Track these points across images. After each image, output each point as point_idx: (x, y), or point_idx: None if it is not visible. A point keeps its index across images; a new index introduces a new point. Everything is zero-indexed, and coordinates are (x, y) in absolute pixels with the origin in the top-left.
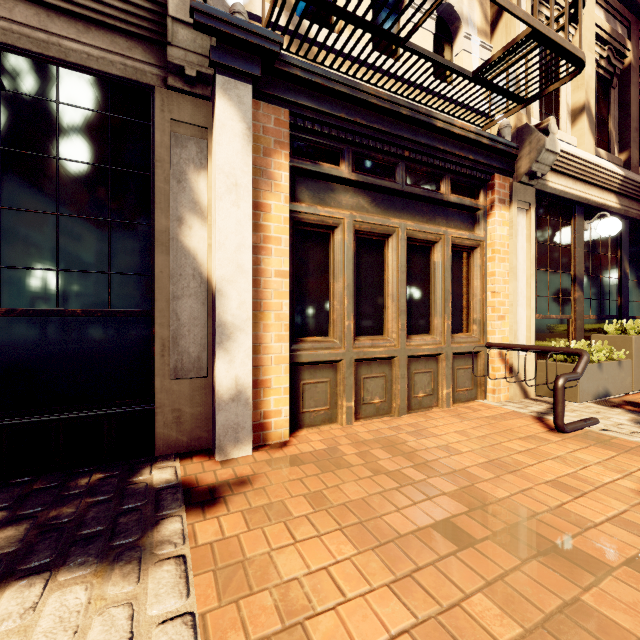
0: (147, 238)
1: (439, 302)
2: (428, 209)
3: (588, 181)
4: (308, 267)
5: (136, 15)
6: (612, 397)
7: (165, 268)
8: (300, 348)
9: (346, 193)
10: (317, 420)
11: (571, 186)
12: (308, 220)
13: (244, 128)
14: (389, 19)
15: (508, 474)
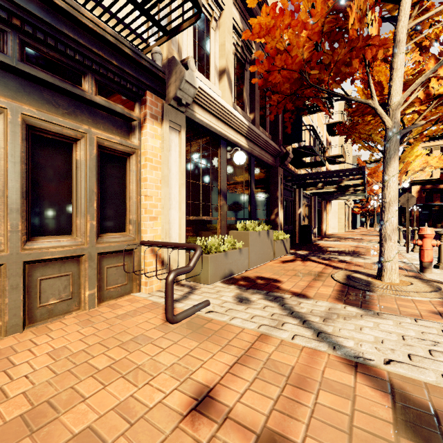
0: None
1: (81, 202)
2: (66, 102)
3: (227, 123)
4: None
5: None
6: (236, 275)
7: None
8: None
9: None
10: None
11: (215, 122)
12: None
13: None
14: None
15: (36, 432)
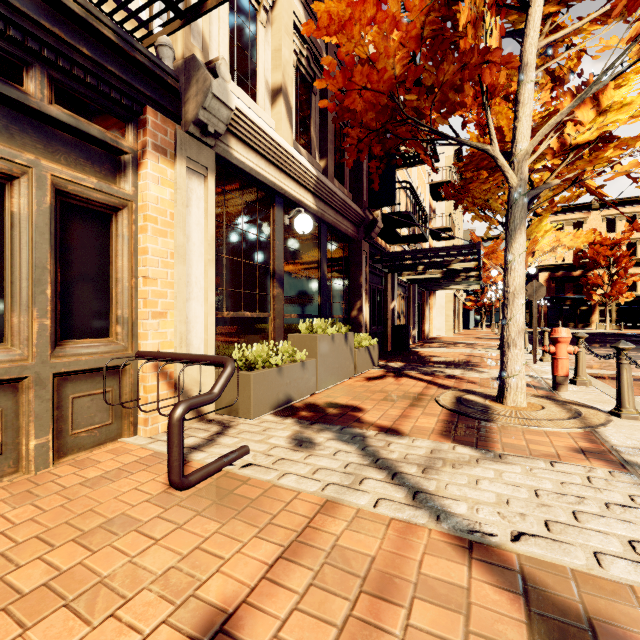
0: None
1: (22, 285)
2: None
3: (283, 169)
4: None
5: None
6: (297, 401)
7: None
8: None
9: None
10: None
11: (264, 167)
12: None
13: None
14: None
15: None
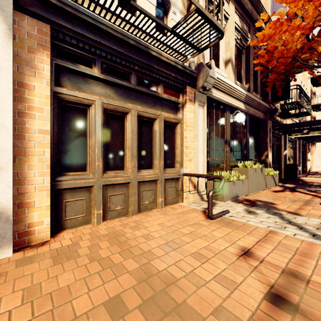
0: None
1: (157, 151)
2: (151, 100)
3: (231, 95)
4: (71, 129)
5: None
6: (240, 197)
7: None
8: (63, 179)
9: (98, 86)
10: (76, 223)
11: (223, 96)
12: (69, 99)
13: (5, 28)
14: None
15: (174, 250)
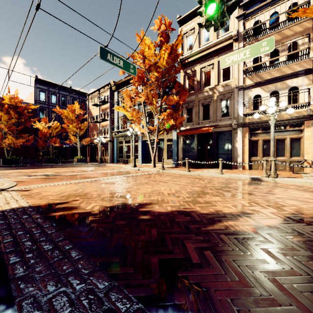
0: (231, 146)
1: (286, 150)
2: (283, 132)
3: None
4: (254, 146)
5: (230, 125)
6: None
7: (233, 149)
8: (251, 158)
9: (261, 134)
10: (255, 169)
11: None
12: (253, 140)
13: (241, 133)
14: (276, 97)
15: None
